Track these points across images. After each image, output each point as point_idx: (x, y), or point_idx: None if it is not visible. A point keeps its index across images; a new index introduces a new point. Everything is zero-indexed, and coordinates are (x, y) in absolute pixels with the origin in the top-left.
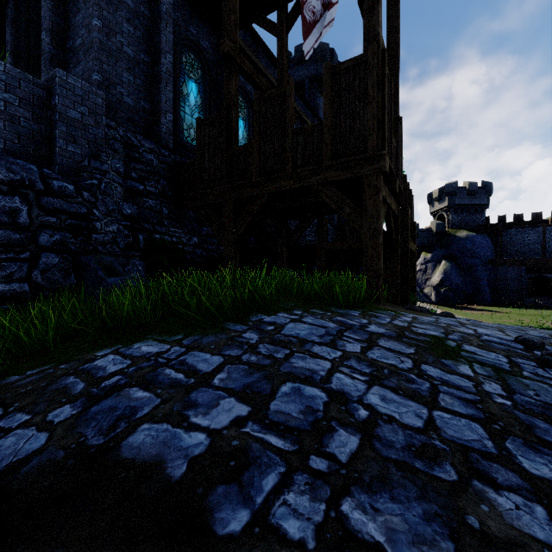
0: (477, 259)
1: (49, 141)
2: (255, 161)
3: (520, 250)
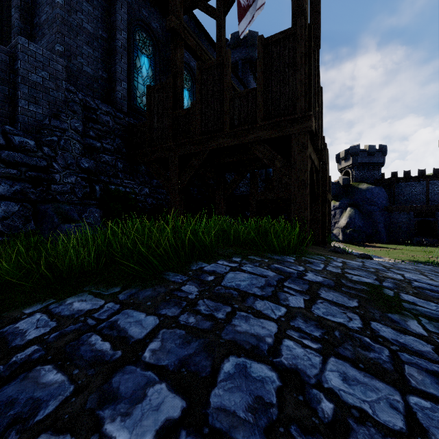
0: (375, 206)
1: (12, 102)
2: (197, 122)
3: (409, 199)
